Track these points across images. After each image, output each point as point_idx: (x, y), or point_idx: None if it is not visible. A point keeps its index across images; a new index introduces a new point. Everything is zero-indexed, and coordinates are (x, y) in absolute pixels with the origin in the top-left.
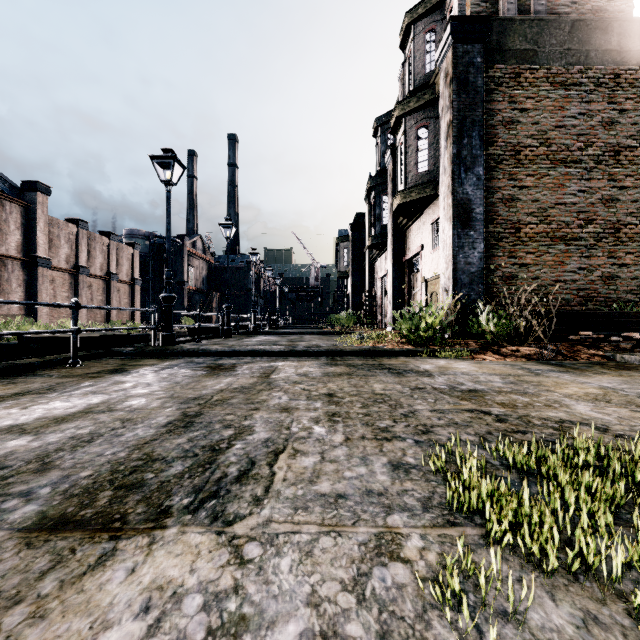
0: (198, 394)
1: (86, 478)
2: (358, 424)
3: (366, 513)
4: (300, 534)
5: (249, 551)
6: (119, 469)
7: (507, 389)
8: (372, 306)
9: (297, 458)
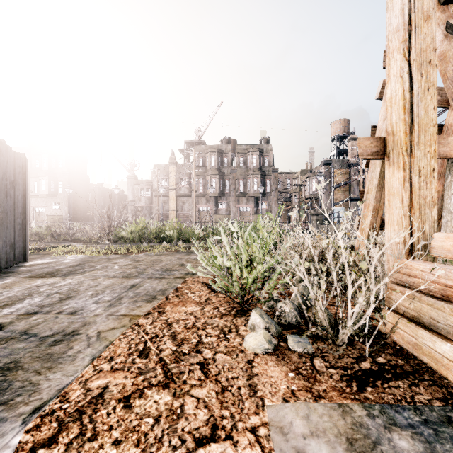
0: None
1: None
2: None
3: None
4: None
5: None
6: None
7: None
8: None
9: None
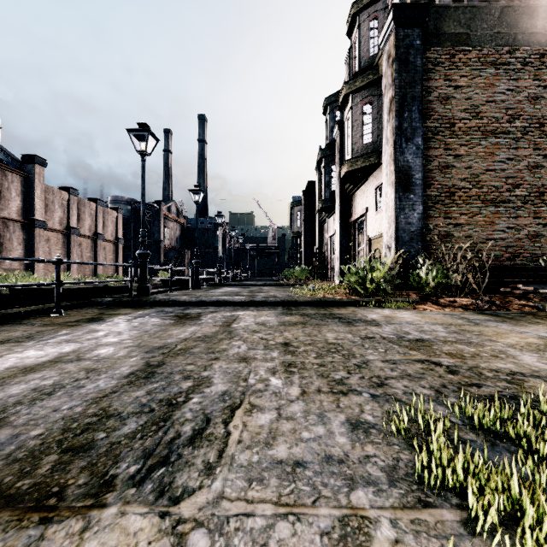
0: (163, 343)
1: (35, 438)
2: (313, 375)
3: (327, 487)
4: (254, 517)
5: (194, 543)
6: (71, 427)
7: (452, 339)
8: (322, 261)
9: (253, 415)
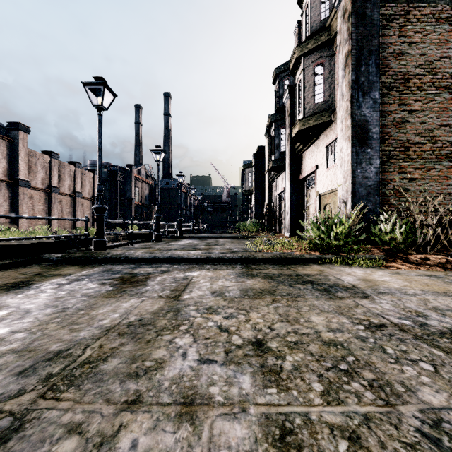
0: (69, 341)
1: None
2: None
3: None
4: None
5: None
6: None
7: None
8: (271, 216)
9: None
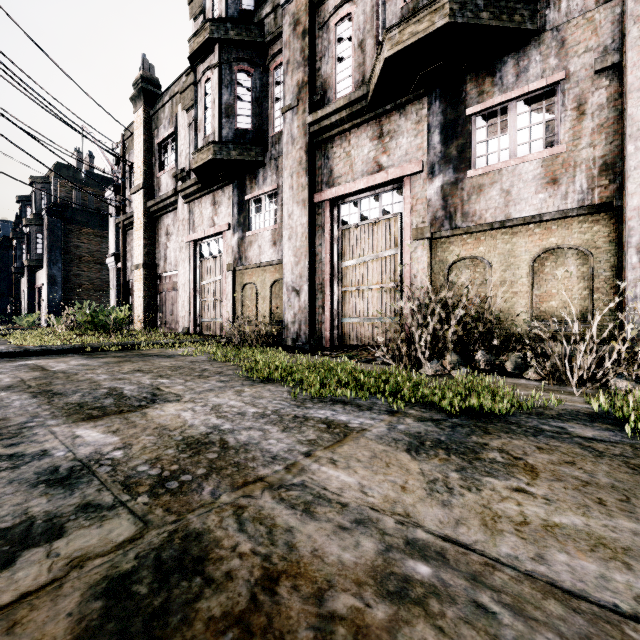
0: None
1: None
2: None
3: None
4: None
5: None
6: None
7: None
8: (17, 310)
9: None
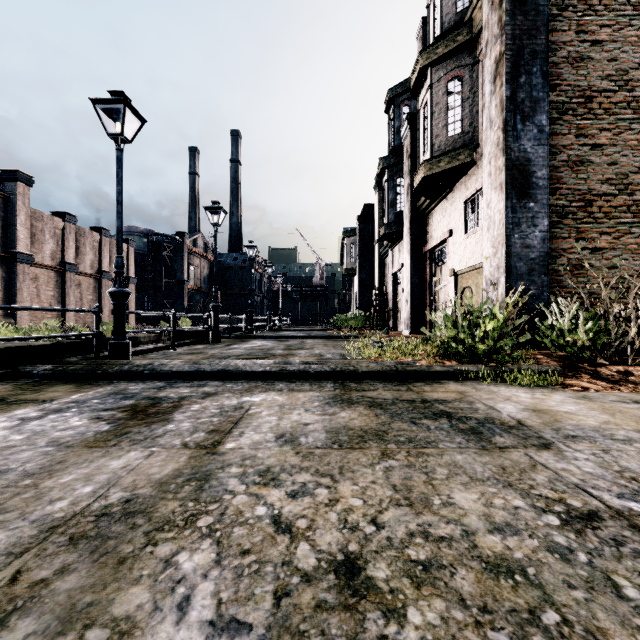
0: None
1: None
2: None
3: None
4: None
5: None
6: None
7: None
8: (383, 305)
9: None
